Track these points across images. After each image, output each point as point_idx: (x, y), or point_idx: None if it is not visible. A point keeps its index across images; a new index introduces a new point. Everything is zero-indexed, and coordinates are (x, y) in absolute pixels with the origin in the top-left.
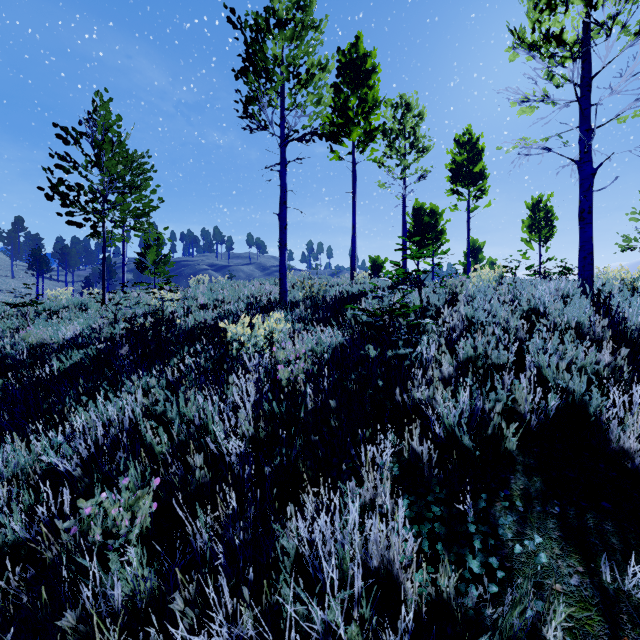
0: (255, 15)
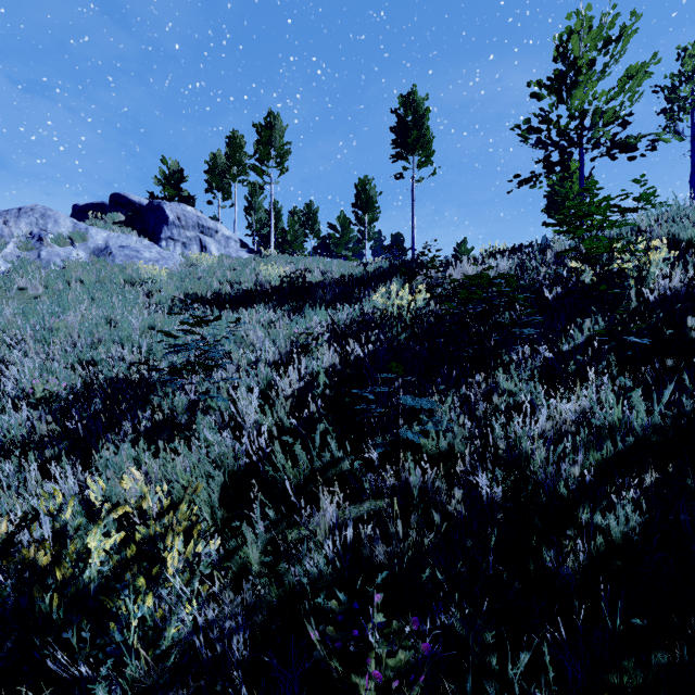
0: (671, 76)
